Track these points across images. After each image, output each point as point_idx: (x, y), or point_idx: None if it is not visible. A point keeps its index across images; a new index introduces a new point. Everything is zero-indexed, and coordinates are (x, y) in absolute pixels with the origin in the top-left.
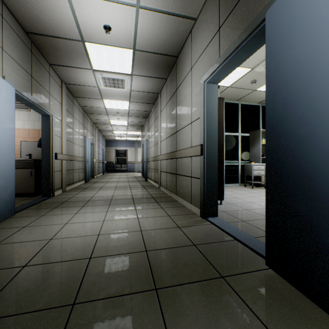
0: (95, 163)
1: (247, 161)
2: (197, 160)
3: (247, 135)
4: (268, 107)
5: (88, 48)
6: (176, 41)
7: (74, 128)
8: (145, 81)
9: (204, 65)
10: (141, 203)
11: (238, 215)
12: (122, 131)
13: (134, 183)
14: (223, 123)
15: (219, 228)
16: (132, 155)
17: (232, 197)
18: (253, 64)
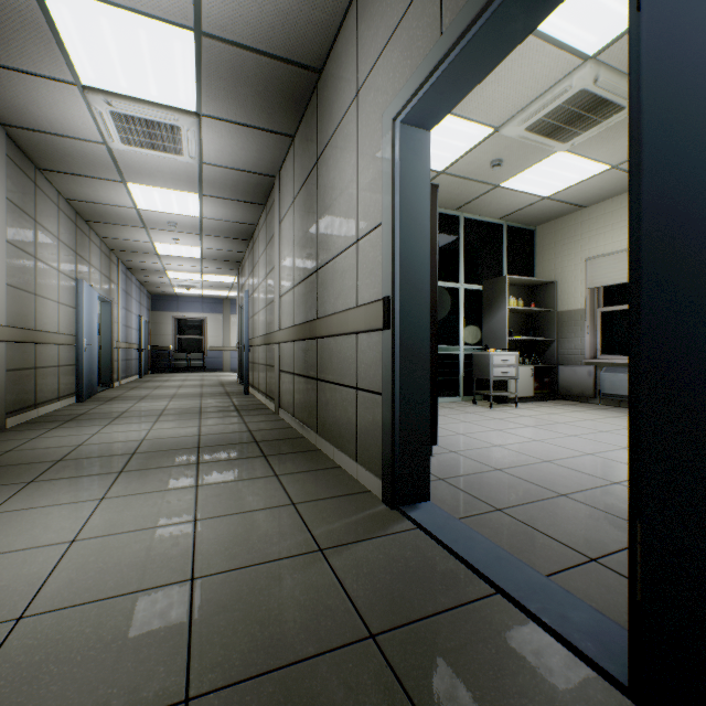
0: (116, 349)
1: (476, 345)
2: (374, 343)
3: (477, 289)
4: (657, 136)
5: (53, 7)
6: (316, 21)
7: (41, 254)
8: (238, 138)
9: (395, 72)
10: (217, 463)
11: (480, 490)
12: (189, 273)
13: (214, 401)
14: (436, 250)
15: (440, 545)
16: (217, 332)
17: (453, 432)
18: (501, 115)
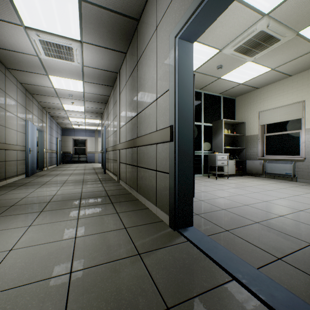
0: (45, 153)
1: (209, 151)
2: (165, 148)
3: (210, 125)
4: None
5: None
6: None
7: (8, 108)
8: (100, 53)
9: (176, 14)
10: (89, 207)
11: (216, 220)
12: (79, 118)
13: (90, 176)
14: (193, 104)
15: (200, 250)
16: (92, 145)
17: (200, 190)
18: (223, 43)
